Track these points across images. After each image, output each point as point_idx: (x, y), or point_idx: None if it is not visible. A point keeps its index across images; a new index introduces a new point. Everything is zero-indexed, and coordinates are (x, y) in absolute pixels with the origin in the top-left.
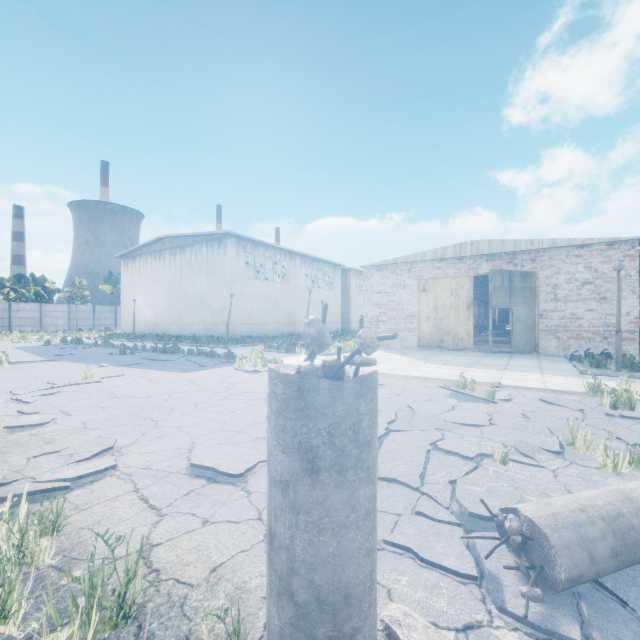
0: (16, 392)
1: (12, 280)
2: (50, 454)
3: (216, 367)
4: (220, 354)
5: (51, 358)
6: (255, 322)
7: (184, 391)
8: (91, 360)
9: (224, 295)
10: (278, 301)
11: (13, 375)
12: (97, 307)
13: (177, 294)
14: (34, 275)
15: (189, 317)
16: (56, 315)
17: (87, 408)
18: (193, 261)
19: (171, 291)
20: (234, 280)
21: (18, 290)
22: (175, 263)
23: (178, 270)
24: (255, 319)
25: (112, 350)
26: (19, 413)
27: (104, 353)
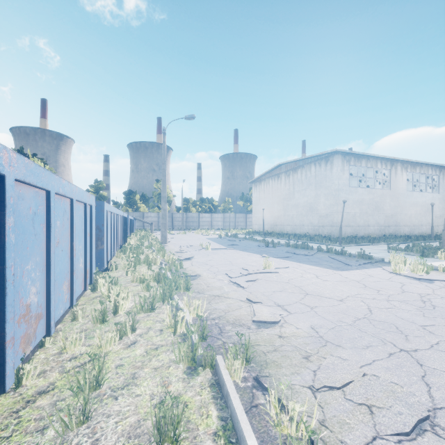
0: (230, 275)
1: (199, 201)
2: (330, 389)
3: (363, 267)
4: (351, 253)
5: (228, 247)
6: (357, 224)
7: (372, 298)
8: (252, 250)
9: (330, 202)
10: (379, 205)
11: (218, 258)
12: (236, 215)
13: (290, 204)
14: (208, 198)
15: (300, 220)
16: (218, 220)
17: (296, 305)
18: (303, 178)
19: (286, 202)
20: (340, 189)
21: (202, 206)
22: (289, 181)
23: (291, 186)
24: (357, 222)
25: (257, 243)
26: (246, 299)
27: (254, 245)
